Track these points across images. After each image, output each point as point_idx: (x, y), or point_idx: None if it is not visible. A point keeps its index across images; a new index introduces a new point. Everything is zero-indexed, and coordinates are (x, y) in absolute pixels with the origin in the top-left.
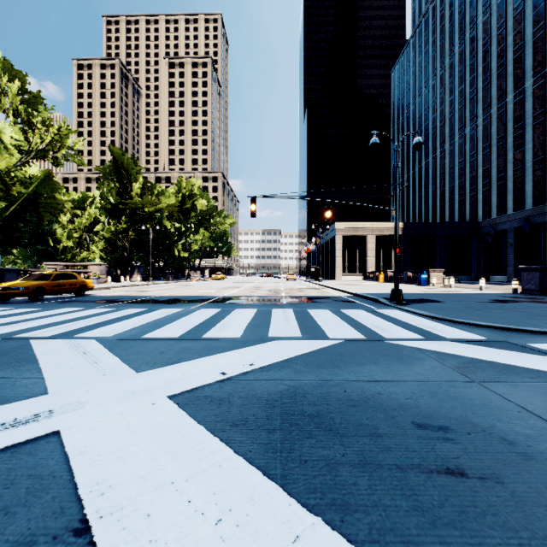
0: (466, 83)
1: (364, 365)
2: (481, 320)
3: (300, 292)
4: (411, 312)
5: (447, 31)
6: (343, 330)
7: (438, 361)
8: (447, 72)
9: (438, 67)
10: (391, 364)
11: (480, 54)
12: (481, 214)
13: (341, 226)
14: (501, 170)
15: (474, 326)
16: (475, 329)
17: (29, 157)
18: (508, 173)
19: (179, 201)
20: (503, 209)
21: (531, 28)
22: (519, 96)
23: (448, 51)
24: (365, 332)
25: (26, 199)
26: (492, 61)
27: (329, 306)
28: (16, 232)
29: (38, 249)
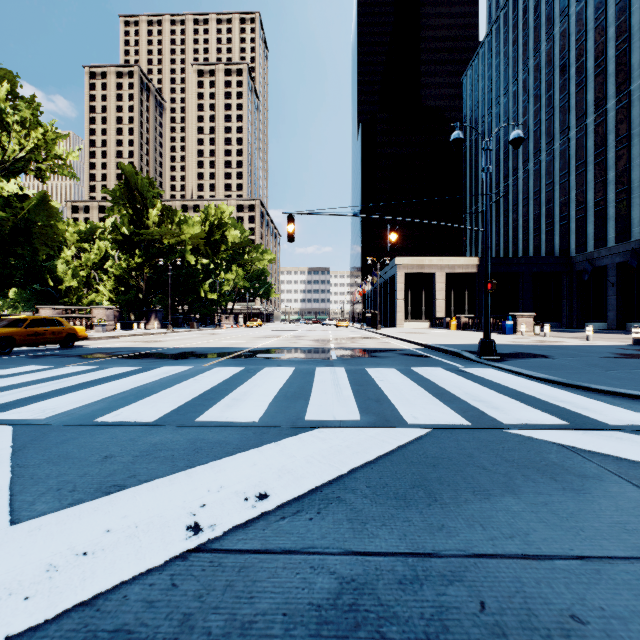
0: (555, 88)
1: (492, 496)
2: (633, 388)
3: (354, 343)
4: (515, 372)
5: (531, 25)
6: (425, 405)
7: (634, 485)
8: (531, 75)
9: (519, 69)
10: (546, 493)
11: (573, 51)
12: (574, 246)
13: (403, 261)
14: (599, 193)
15: (627, 397)
16: (635, 404)
17: (4, 168)
18: (608, 197)
19: (205, 231)
20: (603, 241)
21: (638, 17)
22: (623, 101)
23: (532, 50)
24: (462, 409)
25: (18, 228)
26: (588, 60)
27: (395, 363)
28: (5, 269)
29: (36, 291)
